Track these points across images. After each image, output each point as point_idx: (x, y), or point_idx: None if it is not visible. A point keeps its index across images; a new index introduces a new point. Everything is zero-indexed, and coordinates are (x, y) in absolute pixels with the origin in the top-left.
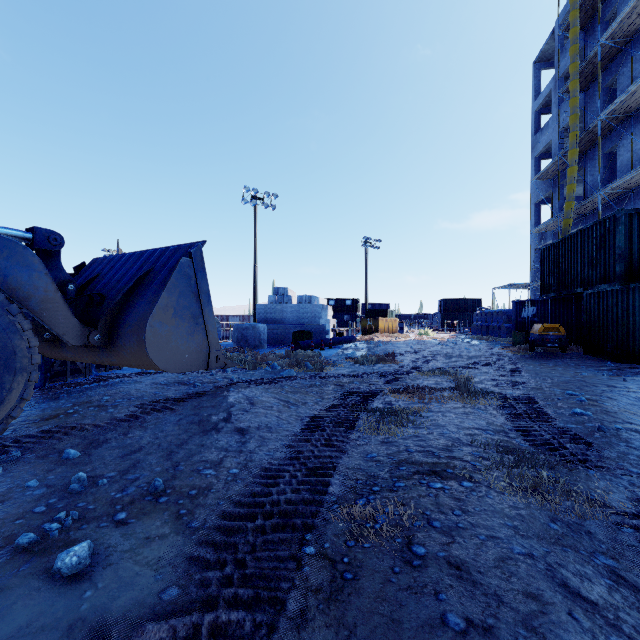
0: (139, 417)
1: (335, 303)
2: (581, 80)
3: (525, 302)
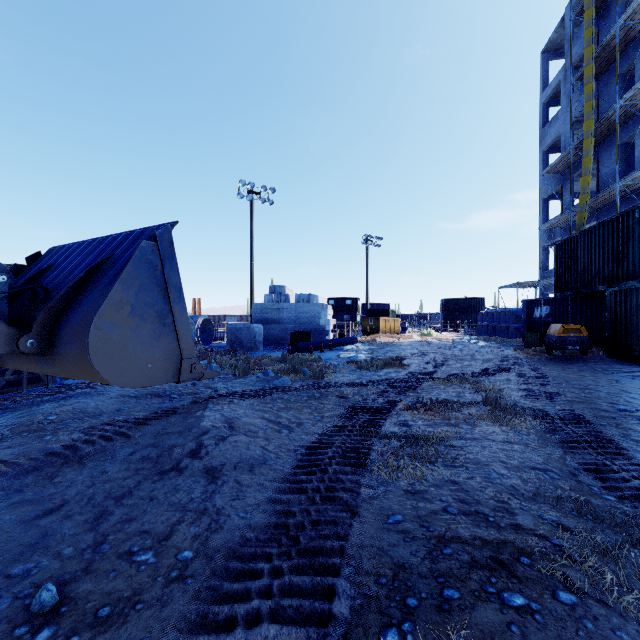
0: (79, 449)
1: (335, 303)
2: (595, 66)
3: (537, 301)
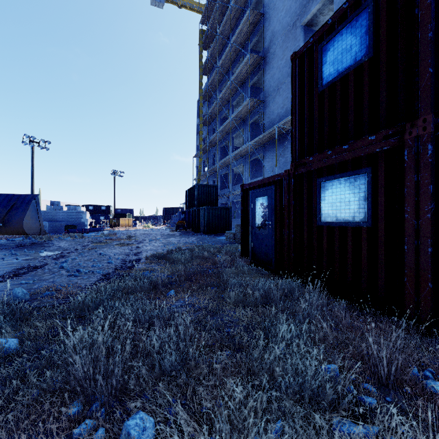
0: (22, 246)
1: (93, 208)
2: (206, 123)
3: (182, 212)
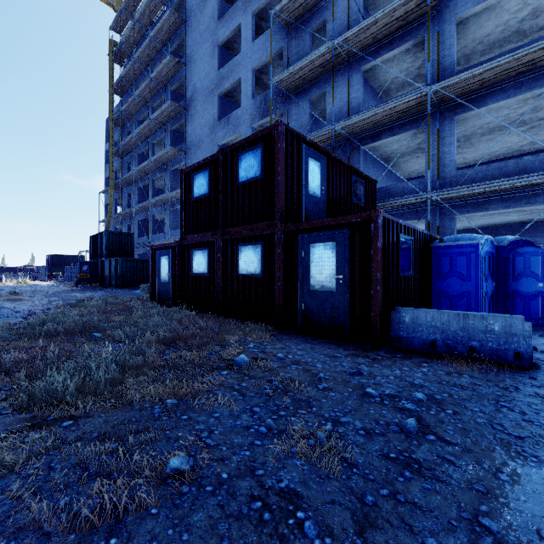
0: None
1: None
2: (119, 154)
3: (84, 262)
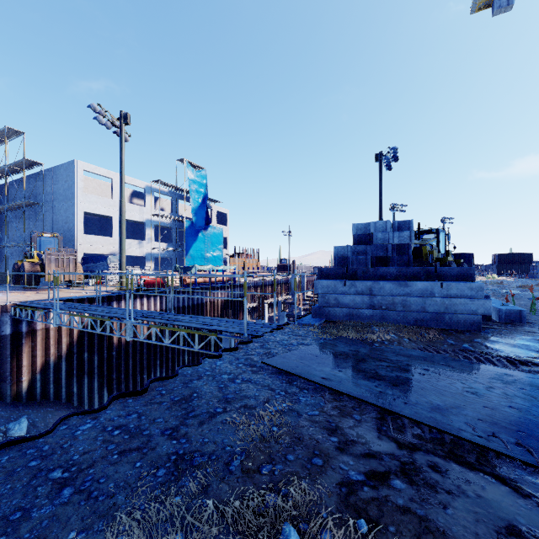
0: None
1: None
2: None
3: None
